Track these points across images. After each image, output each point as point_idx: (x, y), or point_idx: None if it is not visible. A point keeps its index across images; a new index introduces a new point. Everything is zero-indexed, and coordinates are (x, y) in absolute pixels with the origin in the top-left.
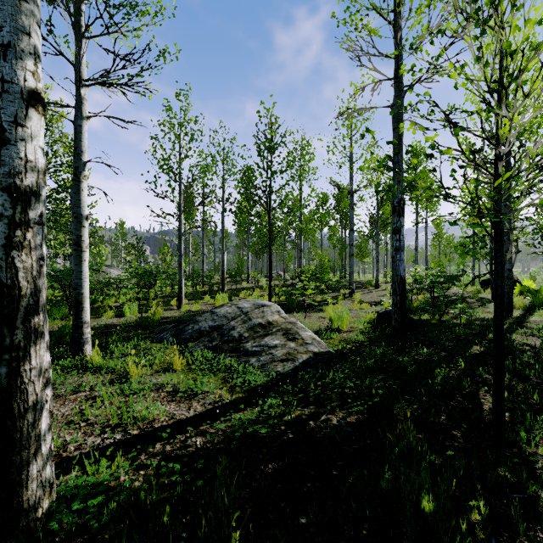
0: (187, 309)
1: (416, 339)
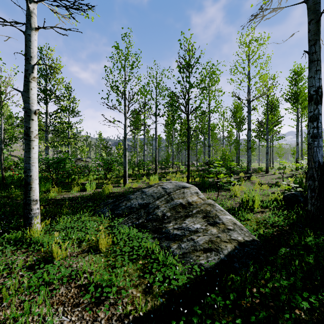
0: (130, 186)
1: None
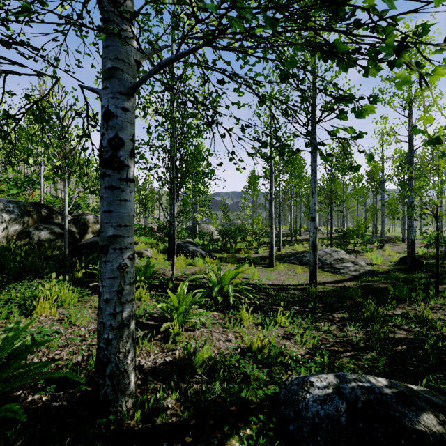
0: (284, 251)
1: (420, 270)
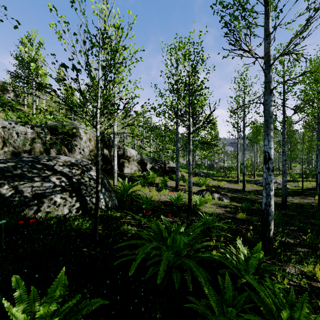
0: (256, 179)
1: None
